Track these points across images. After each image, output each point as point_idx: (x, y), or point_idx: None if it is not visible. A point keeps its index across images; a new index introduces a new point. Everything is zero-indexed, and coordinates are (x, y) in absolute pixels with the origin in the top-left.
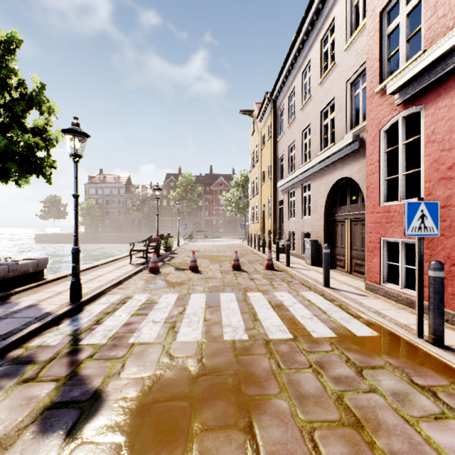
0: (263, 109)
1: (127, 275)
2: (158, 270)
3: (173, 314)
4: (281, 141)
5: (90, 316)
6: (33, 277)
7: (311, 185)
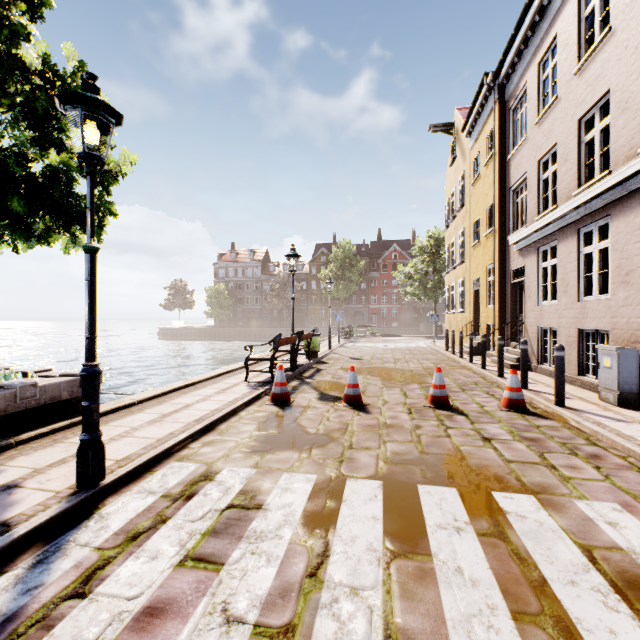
0: (476, 110)
1: (228, 409)
2: (286, 399)
3: (291, 577)
4: (519, 157)
5: (90, 543)
6: (72, 407)
7: (612, 225)
